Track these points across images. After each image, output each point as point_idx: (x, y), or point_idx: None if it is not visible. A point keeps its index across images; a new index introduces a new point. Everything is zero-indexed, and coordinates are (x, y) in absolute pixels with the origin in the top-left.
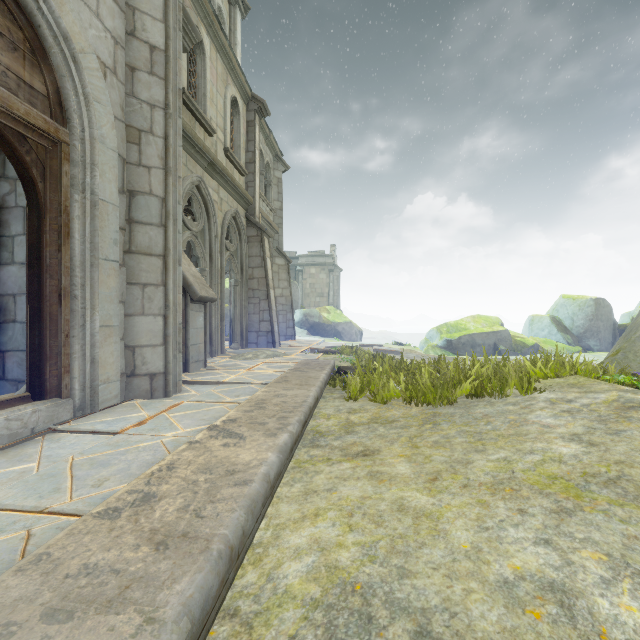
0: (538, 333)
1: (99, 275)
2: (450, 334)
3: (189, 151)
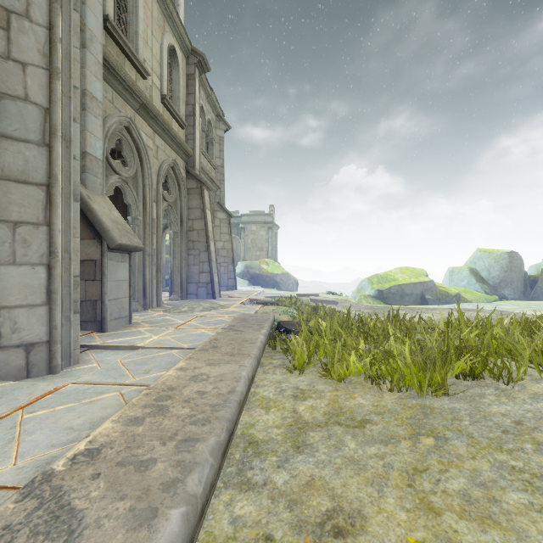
0: (458, 283)
1: None
2: (381, 284)
3: (116, 87)
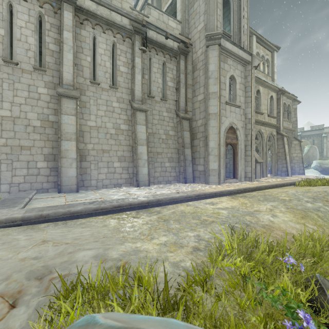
0: None
1: (241, 161)
2: None
3: (256, 124)
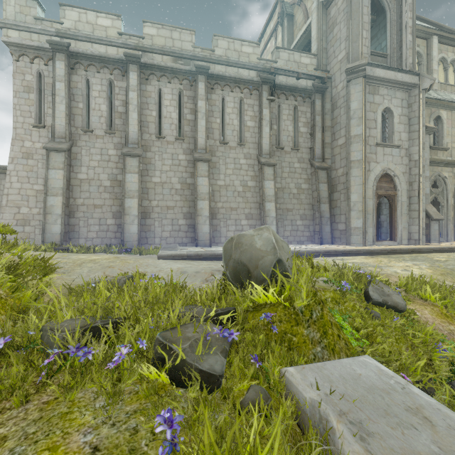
0: None
1: (402, 217)
2: None
3: (433, 165)
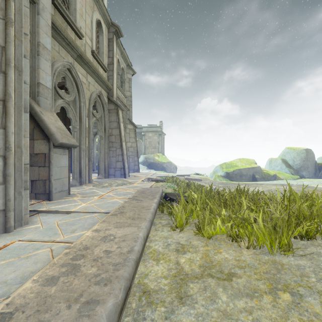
0: (274, 168)
1: None
2: (228, 169)
3: (61, 43)
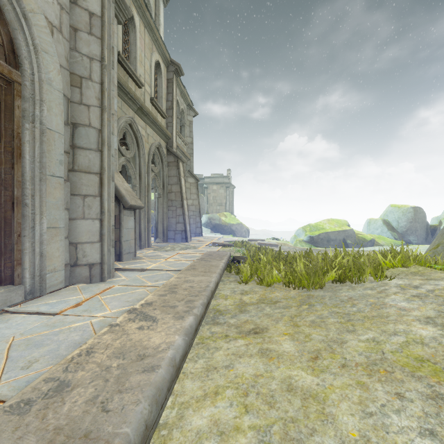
0: (374, 231)
1: (47, 188)
2: (312, 232)
3: (123, 98)
